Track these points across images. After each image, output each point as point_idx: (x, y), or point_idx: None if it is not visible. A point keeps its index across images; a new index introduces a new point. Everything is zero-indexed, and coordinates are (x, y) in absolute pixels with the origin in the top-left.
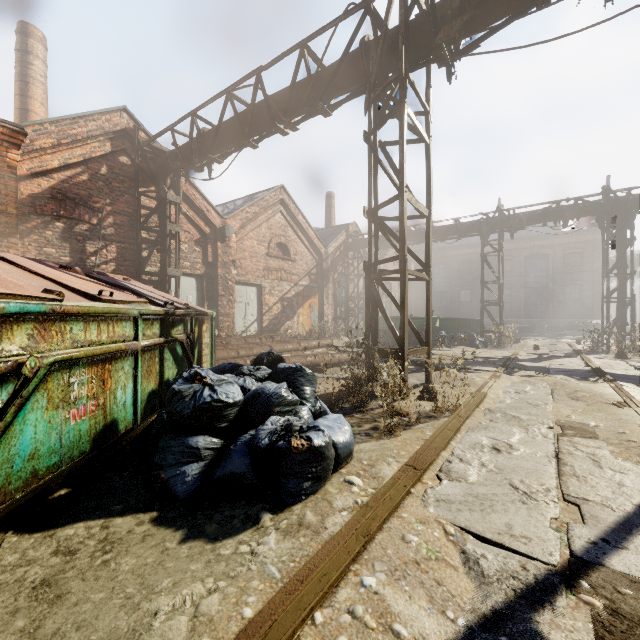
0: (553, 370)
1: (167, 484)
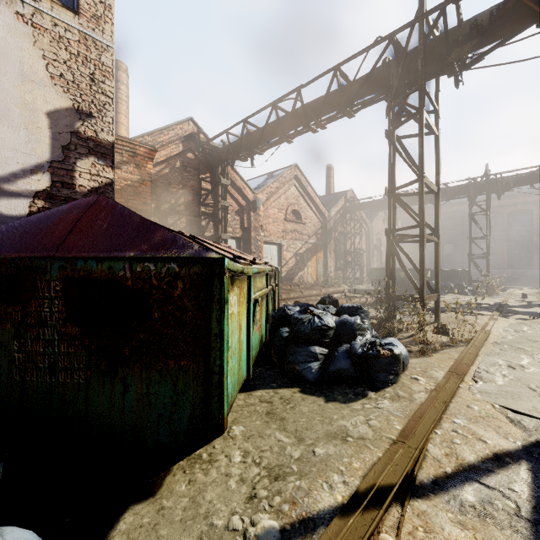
0: None
1: (301, 373)
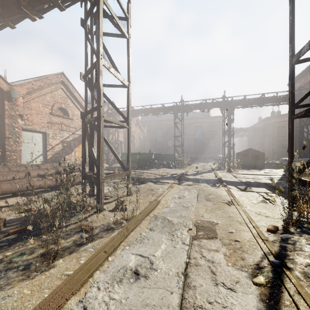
0: (201, 180)
1: None
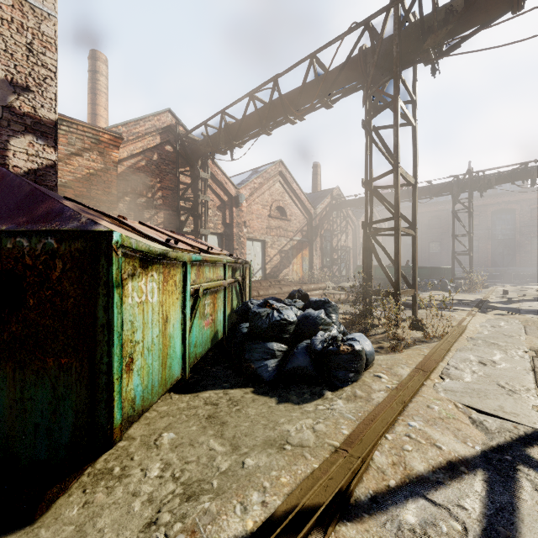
0: (523, 310)
1: (256, 371)
